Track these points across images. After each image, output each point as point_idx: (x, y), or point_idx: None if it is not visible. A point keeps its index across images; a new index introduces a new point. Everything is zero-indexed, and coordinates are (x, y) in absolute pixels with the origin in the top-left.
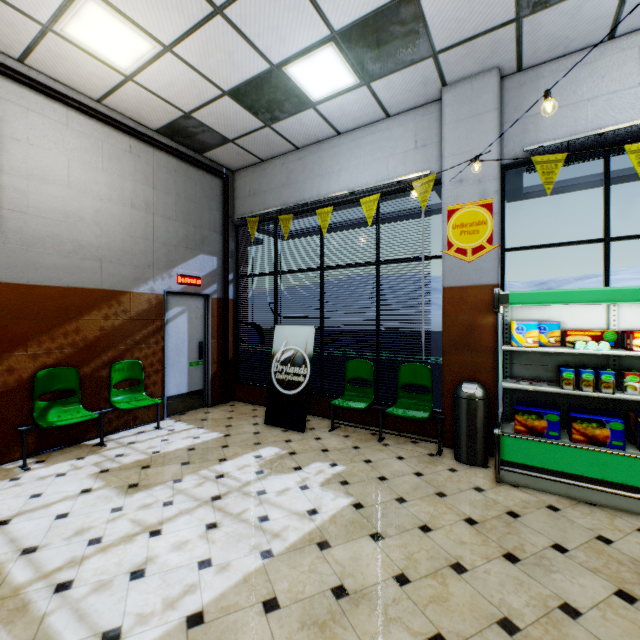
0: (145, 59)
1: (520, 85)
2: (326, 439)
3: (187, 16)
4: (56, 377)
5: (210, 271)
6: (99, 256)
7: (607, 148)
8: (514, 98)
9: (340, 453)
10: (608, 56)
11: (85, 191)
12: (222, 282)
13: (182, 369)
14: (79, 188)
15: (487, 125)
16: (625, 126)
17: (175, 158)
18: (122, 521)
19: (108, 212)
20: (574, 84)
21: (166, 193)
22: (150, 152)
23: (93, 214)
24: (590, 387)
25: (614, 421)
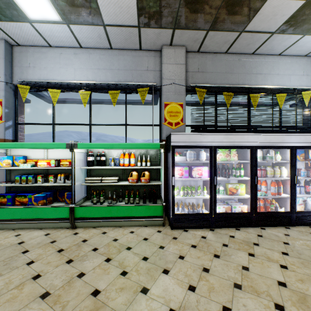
0: None
1: (21, 52)
2: None
3: None
4: None
5: None
6: None
7: (43, 88)
8: (18, 56)
9: None
10: (51, 53)
11: None
12: None
13: None
14: None
15: (0, 64)
16: (52, 81)
17: None
18: None
19: None
20: (40, 59)
21: None
22: None
23: None
24: (25, 182)
25: (30, 194)
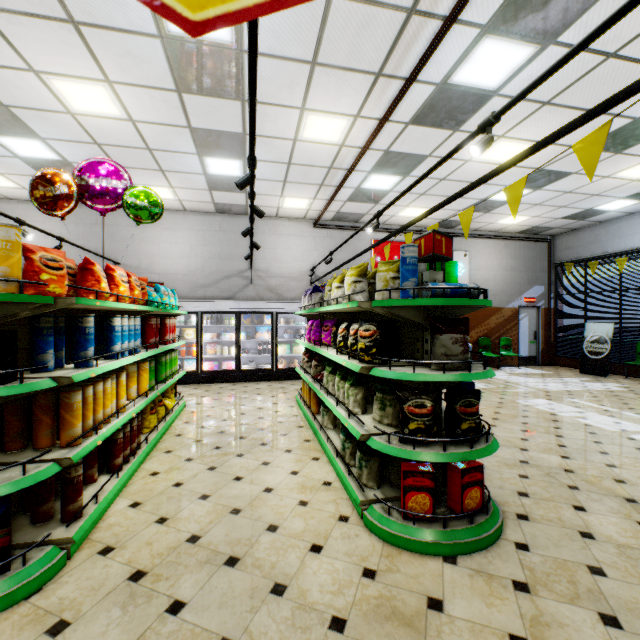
0: (523, 220)
1: None
2: (620, 380)
3: (548, 210)
4: (483, 341)
5: (539, 294)
6: (494, 294)
7: None
8: None
9: (627, 383)
10: None
11: (490, 269)
12: (546, 299)
13: (525, 344)
14: (488, 268)
15: None
16: None
17: (522, 241)
18: (530, 380)
19: (497, 275)
20: None
21: (518, 260)
22: (512, 243)
23: (492, 277)
24: None
25: None
